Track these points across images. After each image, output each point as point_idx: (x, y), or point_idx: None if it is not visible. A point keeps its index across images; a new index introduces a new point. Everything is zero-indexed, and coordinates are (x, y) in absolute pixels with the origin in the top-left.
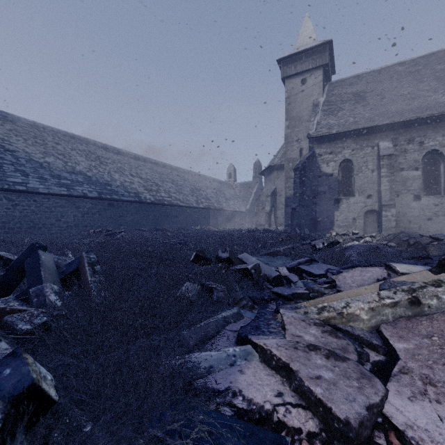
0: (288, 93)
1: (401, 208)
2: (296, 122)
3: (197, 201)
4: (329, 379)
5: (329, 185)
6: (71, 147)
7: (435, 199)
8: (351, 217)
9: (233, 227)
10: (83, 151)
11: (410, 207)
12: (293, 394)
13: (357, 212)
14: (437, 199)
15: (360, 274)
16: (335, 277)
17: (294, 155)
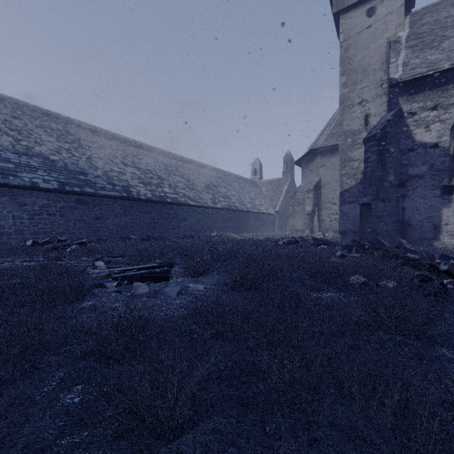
0: (345, 34)
1: None
2: (358, 76)
3: (213, 199)
4: None
5: (431, 163)
6: (37, 124)
7: None
8: None
9: (259, 232)
10: (57, 131)
11: None
12: None
13: None
14: None
15: None
16: None
17: (355, 125)
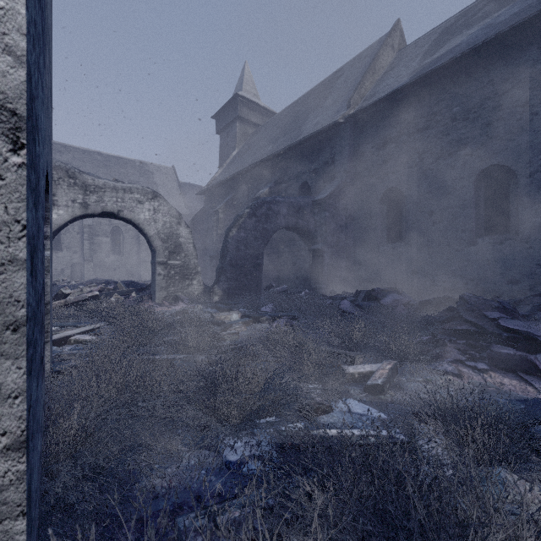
0: None
1: (98, 262)
2: None
3: None
4: None
5: None
6: None
7: (118, 258)
8: (60, 268)
9: None
10: None
11: (104, 262)
12: None
13: (65, 264)
14: (119, 257)
15: None
16: None
17: None
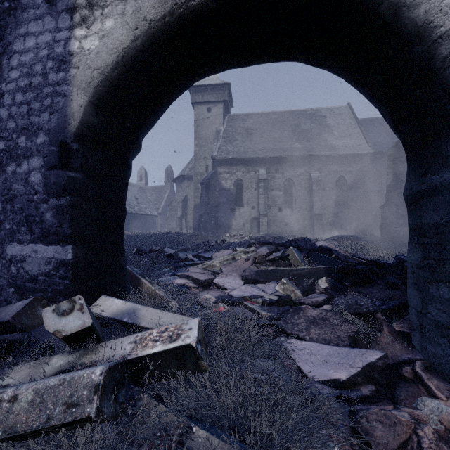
0: (197, 117)
1: (272, 216)
2: (203, 143)
3: None
4: (200, 276)
5: (227, 197)
6: None
7: (290, 211)
8: (242, 222)
9: (145, 230)
10: None
11: (277, 216)
12: (190, 281)
13: (245, 219)
14: (291, 211)
15: (222, 252)
16: (212, 254)
17: (201, 170)
